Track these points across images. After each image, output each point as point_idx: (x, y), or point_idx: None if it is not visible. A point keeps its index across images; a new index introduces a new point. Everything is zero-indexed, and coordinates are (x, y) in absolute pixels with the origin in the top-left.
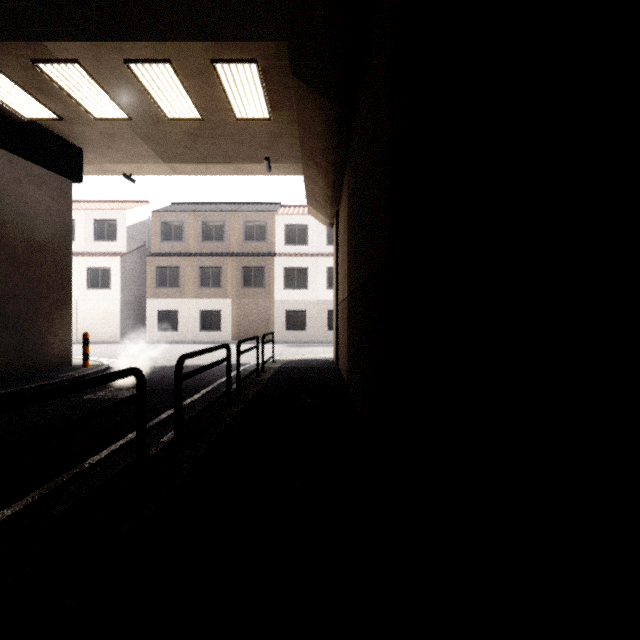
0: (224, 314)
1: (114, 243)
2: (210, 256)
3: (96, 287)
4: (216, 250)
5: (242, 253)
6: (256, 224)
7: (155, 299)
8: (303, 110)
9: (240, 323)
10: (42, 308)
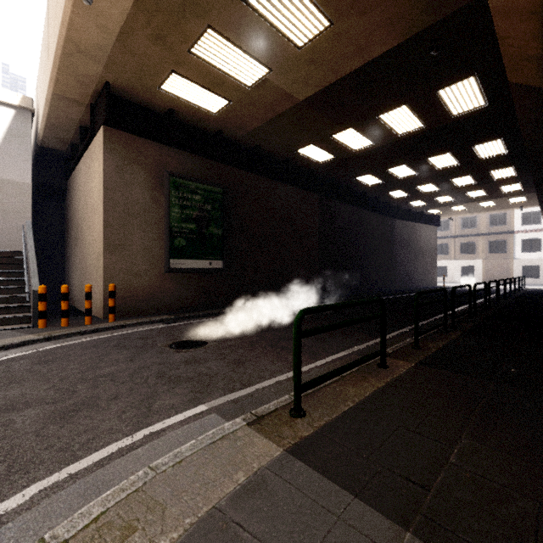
0: (476, 268)
1: None
2: (467, 237)
3: None
4: (470, 233)
5: (488, 233)
6: (498, 215)
7: None
8: None
9: (487, 273)
10: (432, 268)
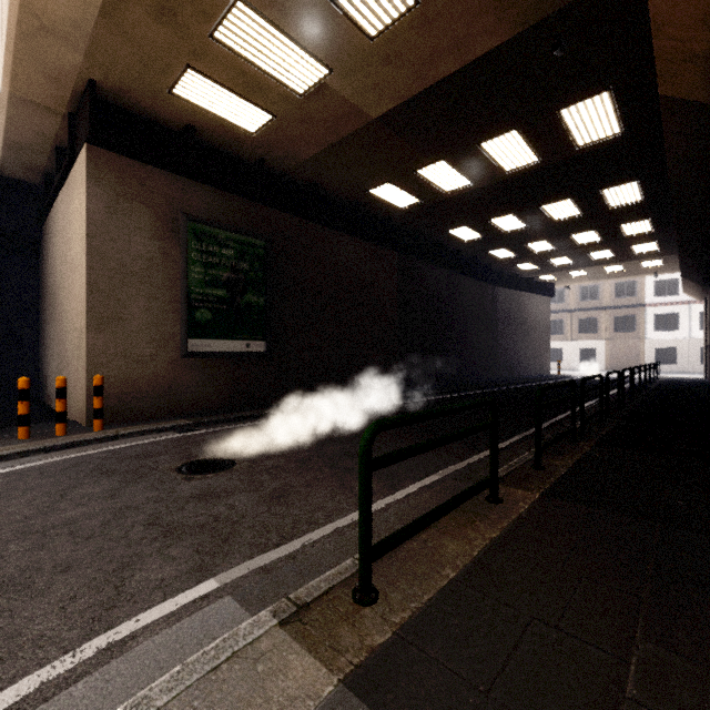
0: (598, 351)
1: None
2: (587, 311)
3: None
4: (590, 306)
5: (613, 306)
6: (626, 284)
7: None
8: (685, 281)
9: (612, 357)
10: (544, 351)
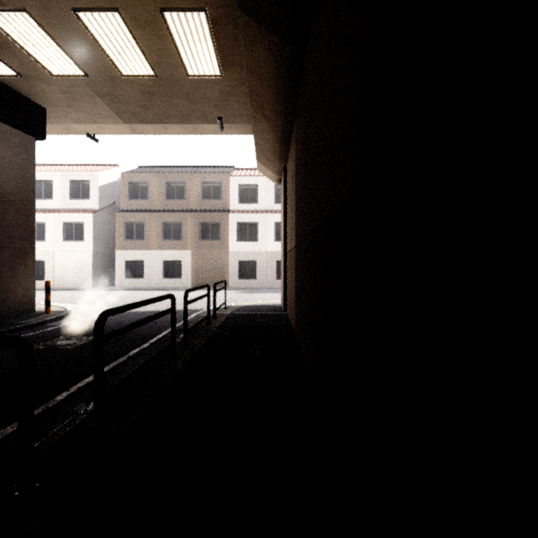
0: (184, 264)
1: (87, 201)
2: (172, 212)
3: (71, 240)
4: (177, 207)
5: (200, 210)
6: (212, 184)
7: (123, 250)
8: (251, 53)
9: (198, 272)
10: (4, 257)
